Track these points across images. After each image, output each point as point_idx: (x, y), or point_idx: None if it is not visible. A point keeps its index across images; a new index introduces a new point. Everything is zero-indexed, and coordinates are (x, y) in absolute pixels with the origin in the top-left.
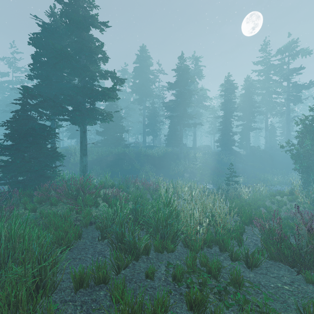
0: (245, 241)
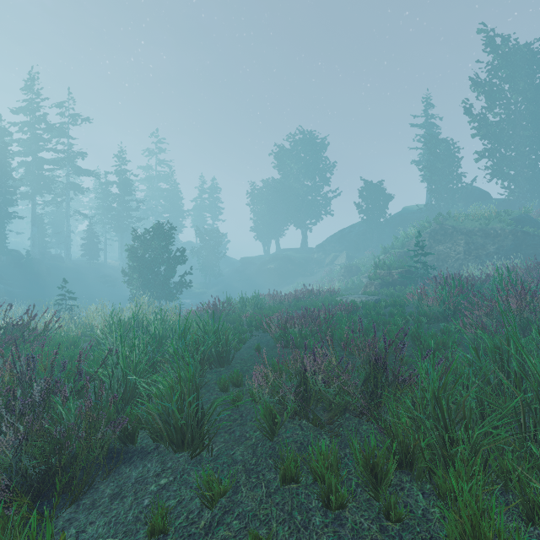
0: None
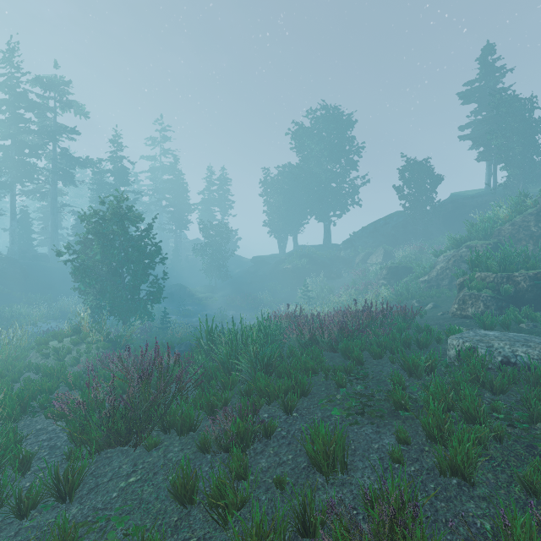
0: (34, 455)
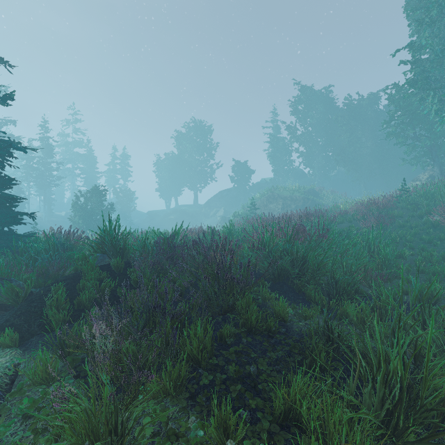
0: None
